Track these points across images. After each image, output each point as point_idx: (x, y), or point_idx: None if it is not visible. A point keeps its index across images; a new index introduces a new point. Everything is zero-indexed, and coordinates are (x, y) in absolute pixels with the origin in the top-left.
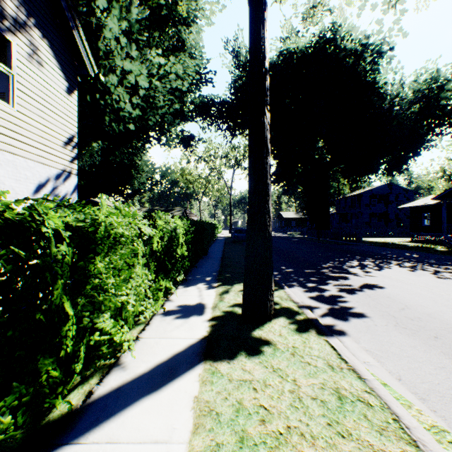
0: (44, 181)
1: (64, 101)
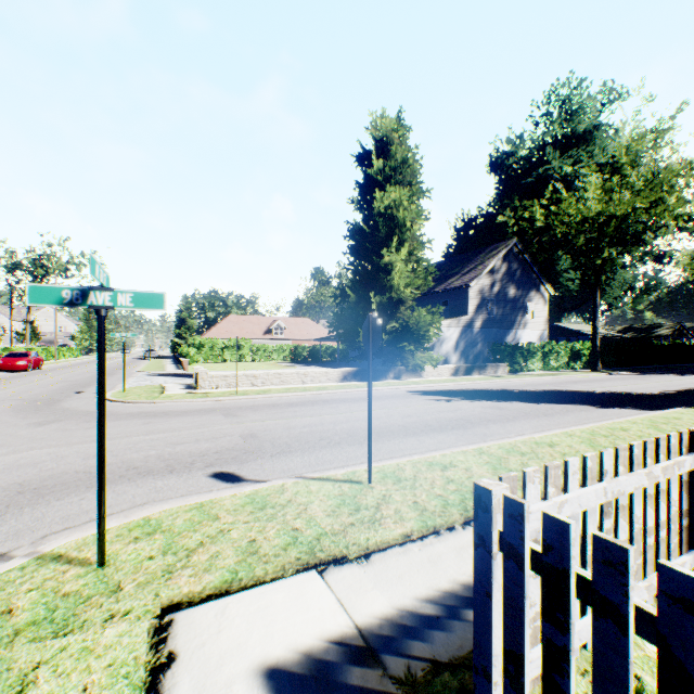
0: (538, 335)
1: (543, 308)
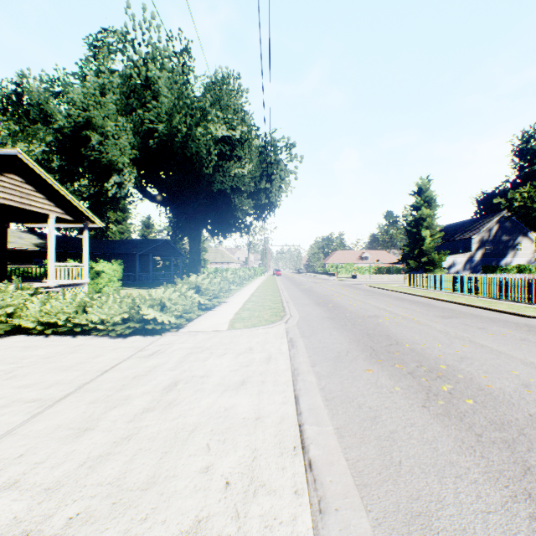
0: (526, 260)
1: (530, 245)
